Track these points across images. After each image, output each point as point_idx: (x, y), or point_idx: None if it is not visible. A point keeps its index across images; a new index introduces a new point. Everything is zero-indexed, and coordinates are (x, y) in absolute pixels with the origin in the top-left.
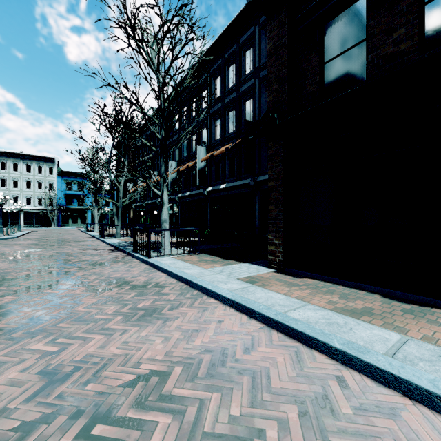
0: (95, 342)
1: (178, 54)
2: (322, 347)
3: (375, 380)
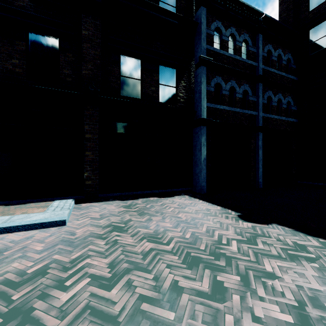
0: None
1: None
2: None
3: None
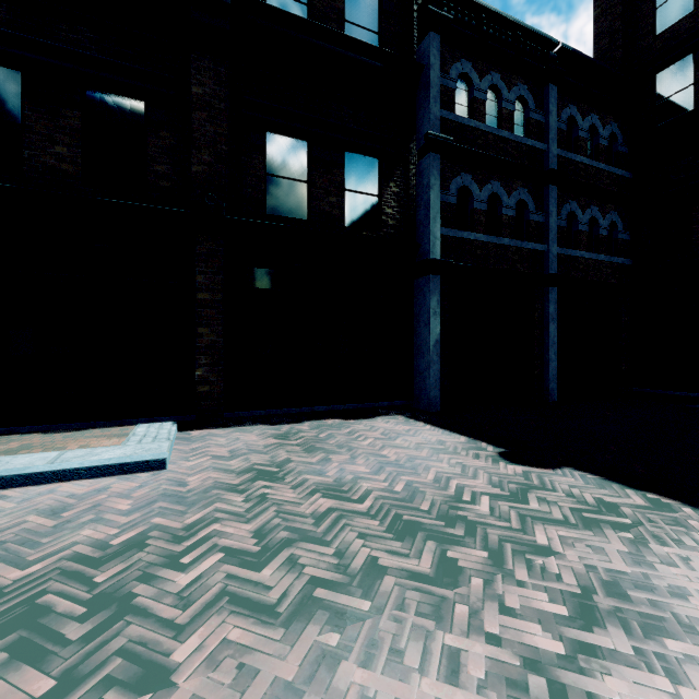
0: None
1: None
2: None
3: (37, 484)
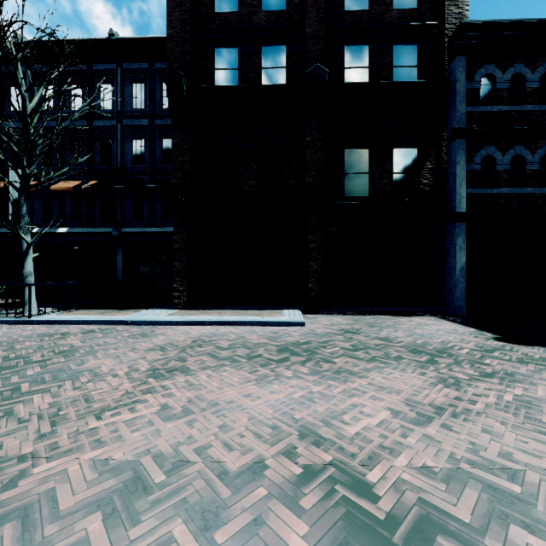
0: (145, 344)
1: (66, 91)
2: (242, 323)
3: (260, 326)
